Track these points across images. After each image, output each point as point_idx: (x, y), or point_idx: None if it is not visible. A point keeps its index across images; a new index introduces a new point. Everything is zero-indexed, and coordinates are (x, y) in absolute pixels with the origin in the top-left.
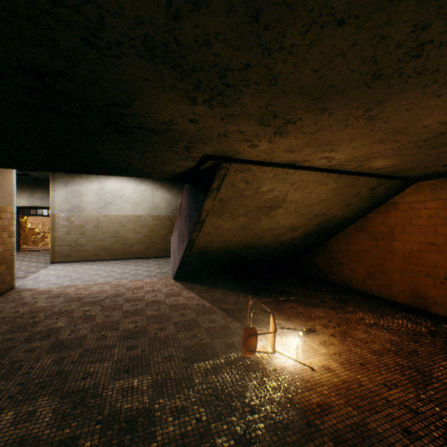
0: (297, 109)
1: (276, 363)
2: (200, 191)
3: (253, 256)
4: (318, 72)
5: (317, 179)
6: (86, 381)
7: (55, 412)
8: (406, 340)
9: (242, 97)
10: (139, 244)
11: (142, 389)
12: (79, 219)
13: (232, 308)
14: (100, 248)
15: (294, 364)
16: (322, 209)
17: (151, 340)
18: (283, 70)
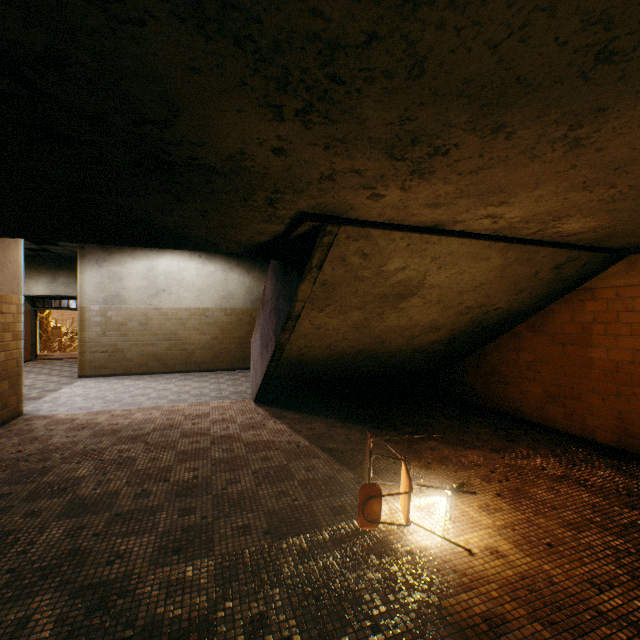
0: (454, 126)
1: (411, 541)
2: (293, 271)
3: (372, 369)
4: (498, 49)
5: (473, 251)
6: (113, 568)
7: (59, 621)
8: (618, 504)
9: (360, 104)
10: (205, 349)
11: (200, 583)
12: (119, 314)
13: (341, 448)
14: (149, 355)
15: (440, 543)
16: (479, 298)
17: (216, 499)
18: (437, 44)
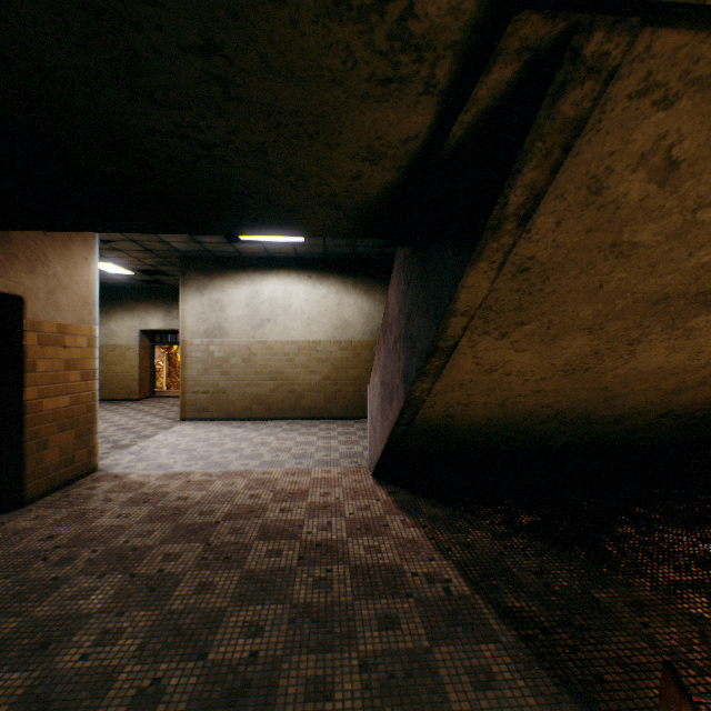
0: None
1: None
2: (444, 249)
3: (569, 440)
4: None
5: None
6: None
7: None
8: None
9: None
10: (315, 392)
11: None
12: (220, 349)
13: (537, 615)
14: (252, 398)
15: None
16: None
17: None
18: None
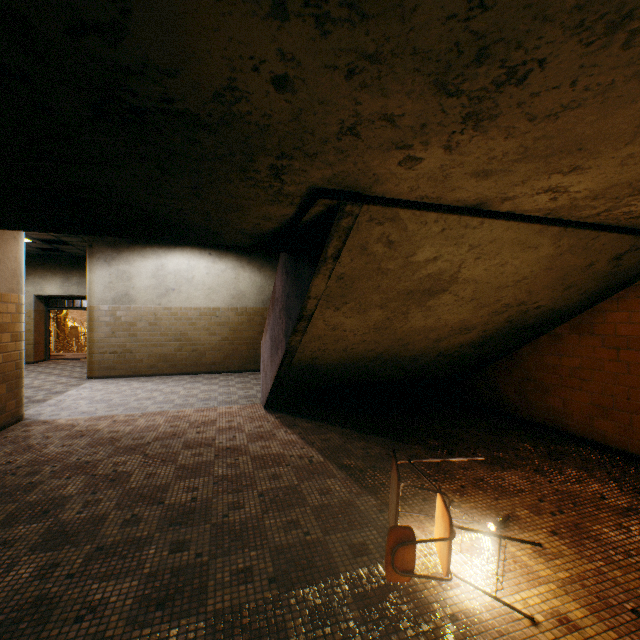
0: (550, 20)
1: (453, 599)
2: (305, 263)
3: (391, 374)
4: None
5: (520, 237)
6: (82, 627)
7: None
8: None
9: None
10: (215, 350)
11: None
12: (127, 314)
13: (359, 465)
14: (158, 356)
15: (491, 604)
16: (519, 294)
17: (215, 530)
18: None
